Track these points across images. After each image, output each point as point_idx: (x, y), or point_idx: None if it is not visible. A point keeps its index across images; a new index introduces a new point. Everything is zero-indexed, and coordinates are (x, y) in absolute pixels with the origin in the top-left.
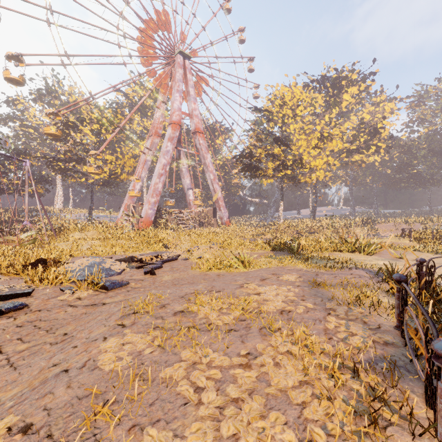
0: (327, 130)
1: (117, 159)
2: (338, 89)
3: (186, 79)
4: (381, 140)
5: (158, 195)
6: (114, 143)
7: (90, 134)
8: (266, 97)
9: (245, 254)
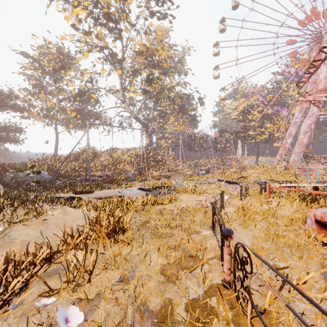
0: None
1: (274, 125)
2: None
3: None
4: None
5: (303, 146)
6: (272, 114)
7: (257, 113)
8: None
9: None
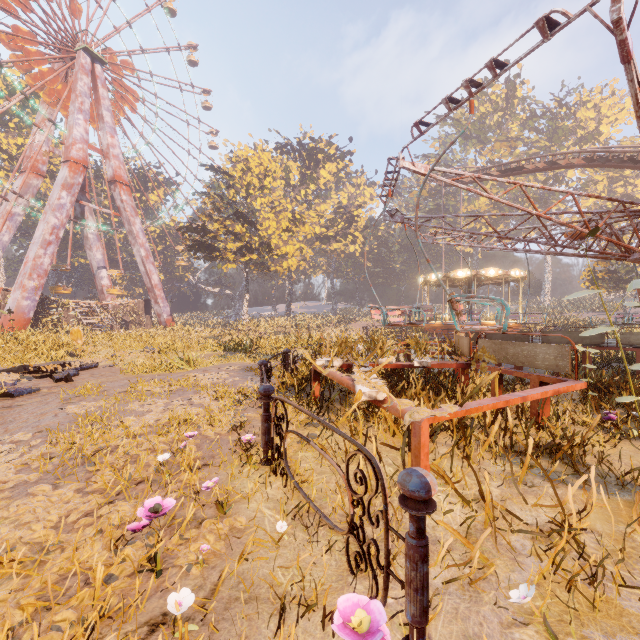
0: (299, 211)
1: None
2: (315, 162)
3: (96, 93)
4: (360, 229)
5: (42, 275)
6: None
7: None
8: (226, 155)
9: (190, 353)
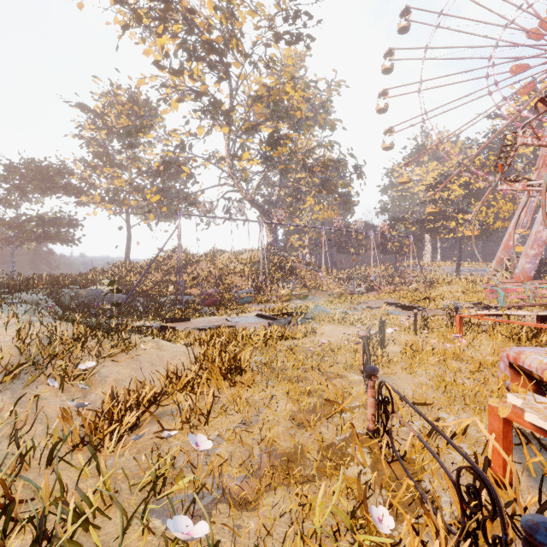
0: None
1: (488, 208)
2: None
3: None
4: None
5: (541, 245)
6: (486, 189)
7: (458, 189)
8: None
9: None
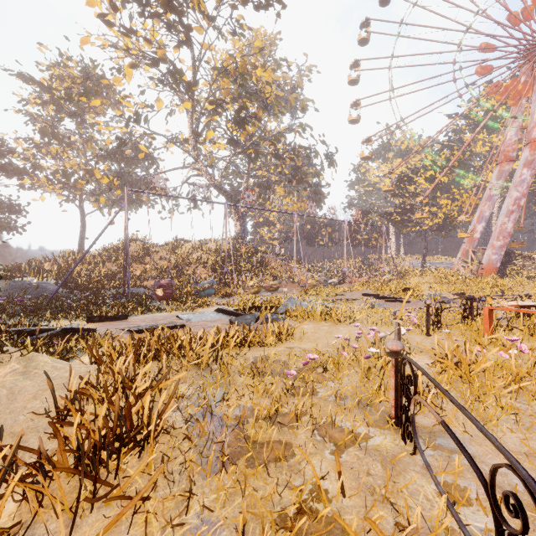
0: None
1: (452, 201)
2: None
3: None
4: None
5: (506, 237)
6: (450, 183)
7: (424, 182)
8: None
9: None
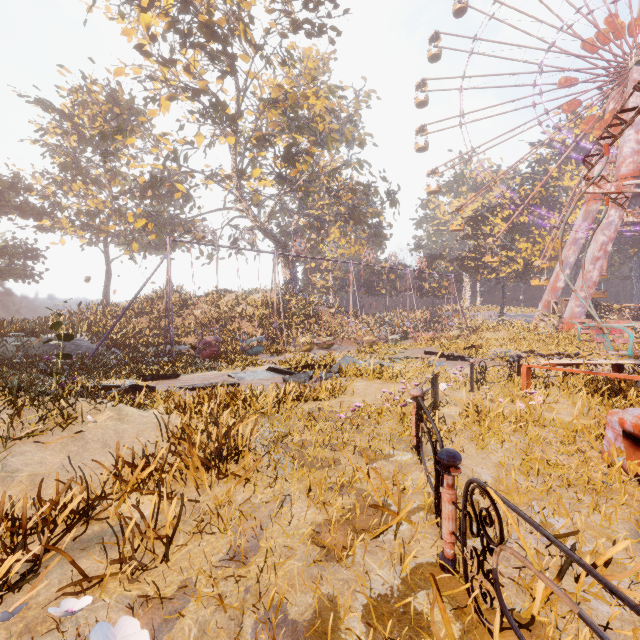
0: None
1: (533, 245)
2: None
3: None
4: None
5: (591, 286)
6: (531, 224)
7: (501, 223)
8: None
9: None
